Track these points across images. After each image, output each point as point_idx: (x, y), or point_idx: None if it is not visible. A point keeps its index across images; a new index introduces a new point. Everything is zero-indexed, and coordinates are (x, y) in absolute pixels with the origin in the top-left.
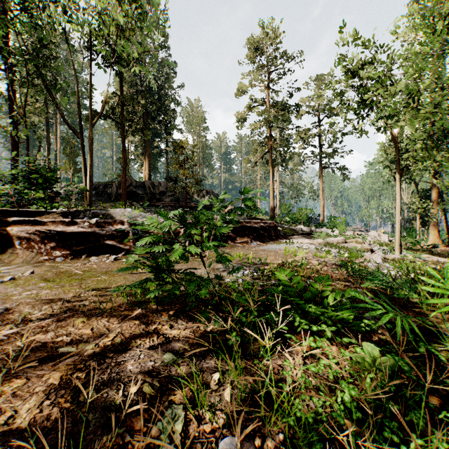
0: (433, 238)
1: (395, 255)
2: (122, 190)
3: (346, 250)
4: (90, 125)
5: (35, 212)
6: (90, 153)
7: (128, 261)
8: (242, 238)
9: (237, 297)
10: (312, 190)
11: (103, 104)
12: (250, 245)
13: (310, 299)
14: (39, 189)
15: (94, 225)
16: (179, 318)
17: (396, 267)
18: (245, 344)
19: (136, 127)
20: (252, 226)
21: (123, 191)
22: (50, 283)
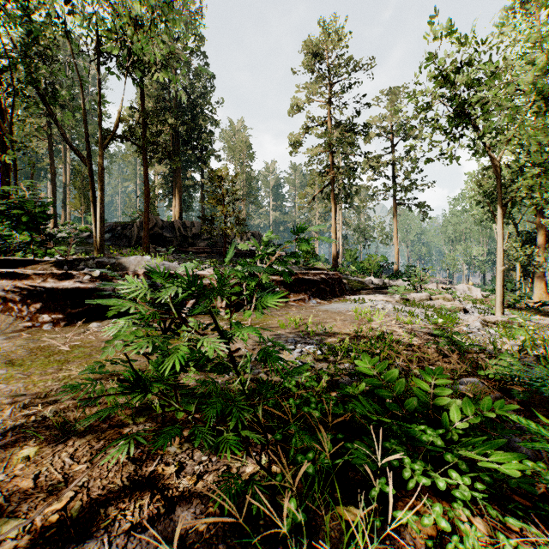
0: (539, 293)
1: (496, 317)
2: (144, 232)
3: (433, 309)
4: (101, 148)
5: (18, 262)
6: (101, 184)
7: (105, 353)
8: (297, 295)
9: (298, 432)
10: (384, 232)
11: (118, 121)
12: (308, 303)
13: (415, 409)
14: (22, 230)
15: (97, 279)
16: (198, 447)
17: (505, 335)
18: (313, 515)
19: (162, 152)
20: (310, 279)
21: (145, 233)
22: (14, 370)
